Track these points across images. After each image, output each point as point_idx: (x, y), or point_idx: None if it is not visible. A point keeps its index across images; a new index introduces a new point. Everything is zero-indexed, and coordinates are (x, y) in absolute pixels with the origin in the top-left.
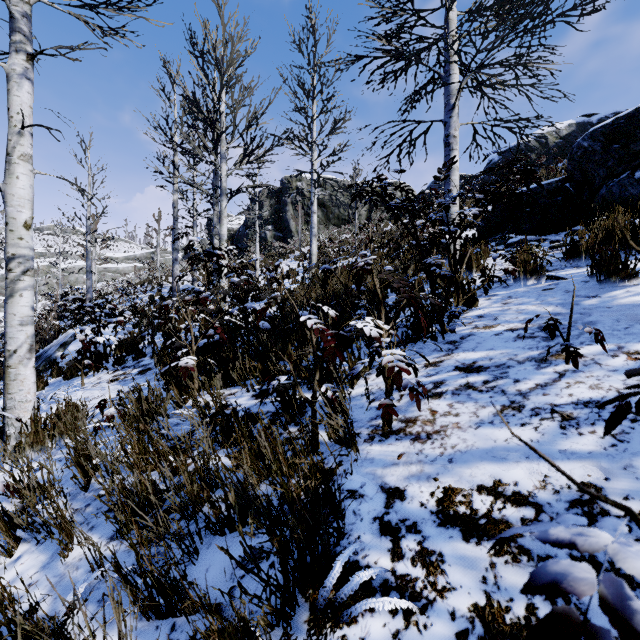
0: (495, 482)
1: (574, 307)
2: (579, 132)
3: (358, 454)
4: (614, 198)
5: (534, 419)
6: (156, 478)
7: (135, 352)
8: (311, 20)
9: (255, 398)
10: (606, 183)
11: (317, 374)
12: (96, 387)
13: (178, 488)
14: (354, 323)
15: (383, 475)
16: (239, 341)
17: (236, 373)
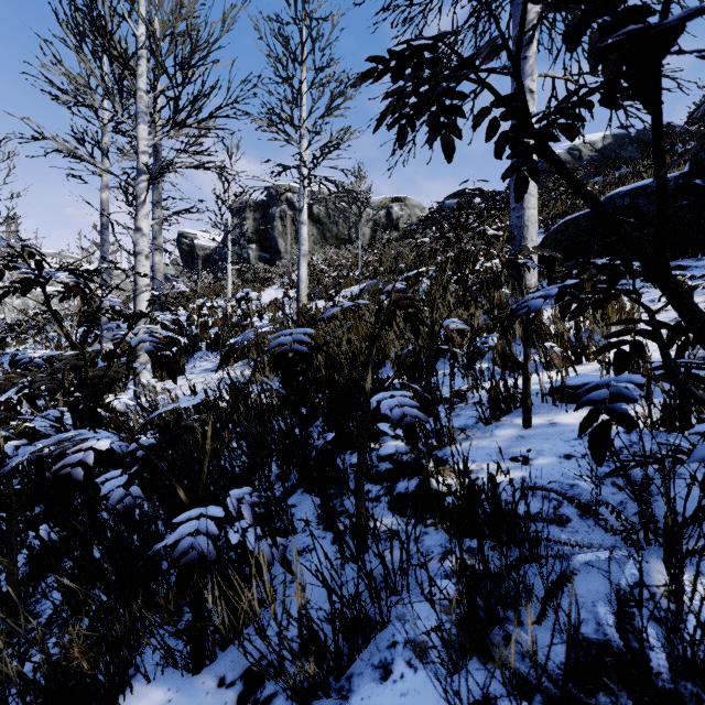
0: None
1: None
2: (616, 145)
3: None
4: None
5: None
6: None
7: None
8: None
9: None
10: None
11: None
12: None
13: None
14: None
15: None
16: None
17: None
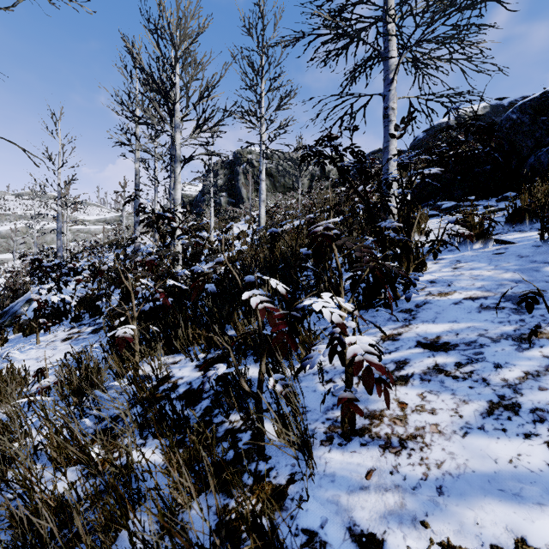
0: (517, 543)
1: (535, 274)
2: (492, 113)
3: (314, 464)
4: (542, 166)
5: (540, 428)
6: (75, 477)
7: (92, 310)
8: (260, 6)
9: (198, 369)
10: (534, 152)
11: (263, 360)
12: (49, 346)
13: (64, 547)
14: (308, 298)
15: (350, 507)
16: (190, 301)
17: (179, 342)
